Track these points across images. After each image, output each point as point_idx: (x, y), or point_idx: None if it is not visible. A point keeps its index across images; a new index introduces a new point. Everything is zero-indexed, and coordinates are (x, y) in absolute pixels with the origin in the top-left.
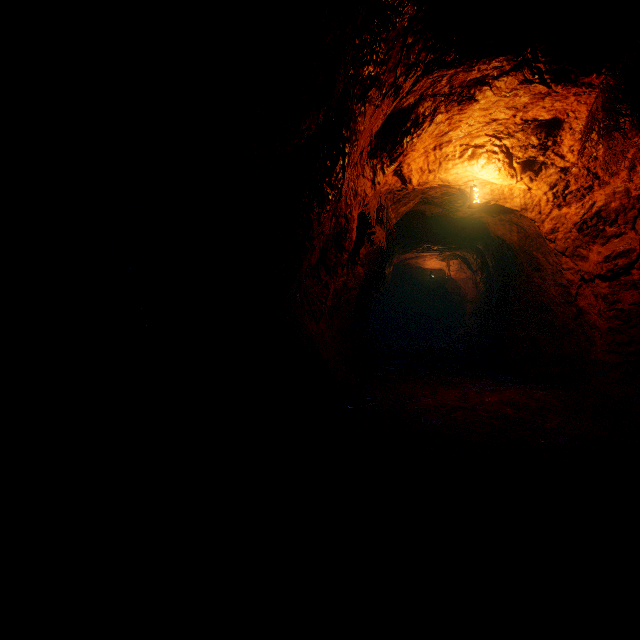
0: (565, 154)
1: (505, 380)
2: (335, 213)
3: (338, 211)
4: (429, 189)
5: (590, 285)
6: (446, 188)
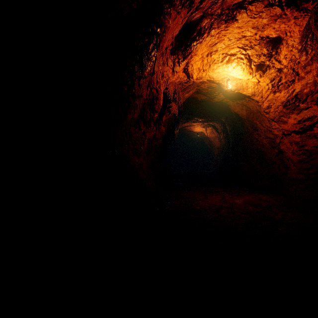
0: (281, 60)
1: (241, 189)
2: (150, 85)
3: (152, 84)
4: (201, 83)
5: (287, 137)
6: (210, 83)
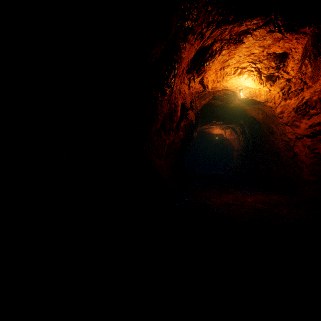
0: (289, 71)
1: (256, 190)
2: (169, 102)
3: (171, 101)
4: (217, 91)
5: (301, 140)
6: (225, 91)
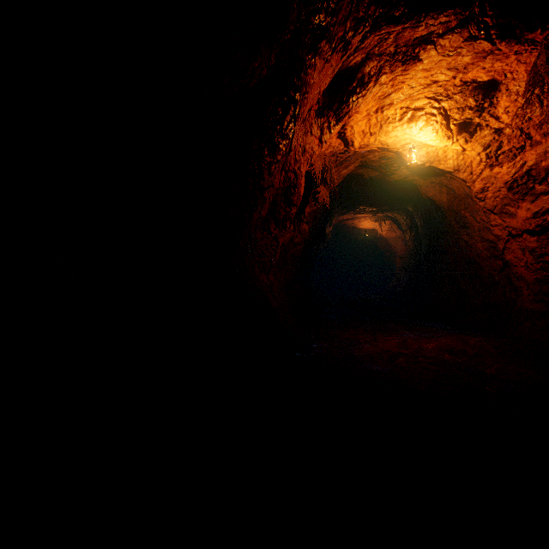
0: (500, 115)
1: (437, 327)
2: (285, 167)
3: (287, 165)
4: (368, 153)
5: (517, 240)
6: (384, 152)
